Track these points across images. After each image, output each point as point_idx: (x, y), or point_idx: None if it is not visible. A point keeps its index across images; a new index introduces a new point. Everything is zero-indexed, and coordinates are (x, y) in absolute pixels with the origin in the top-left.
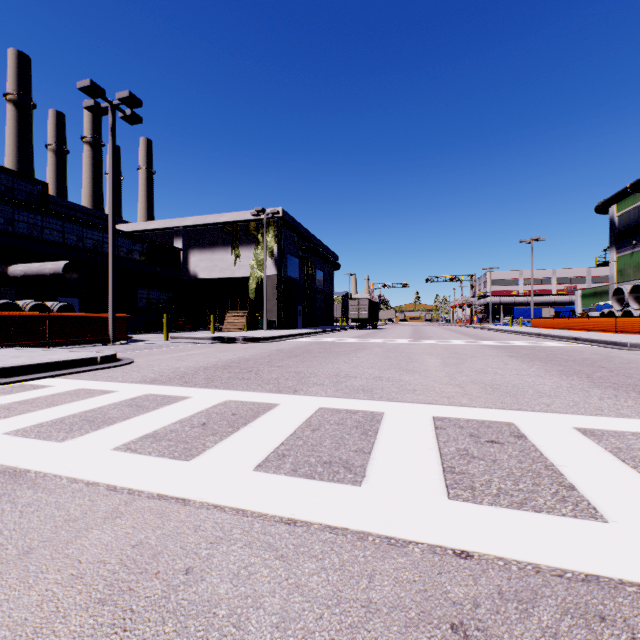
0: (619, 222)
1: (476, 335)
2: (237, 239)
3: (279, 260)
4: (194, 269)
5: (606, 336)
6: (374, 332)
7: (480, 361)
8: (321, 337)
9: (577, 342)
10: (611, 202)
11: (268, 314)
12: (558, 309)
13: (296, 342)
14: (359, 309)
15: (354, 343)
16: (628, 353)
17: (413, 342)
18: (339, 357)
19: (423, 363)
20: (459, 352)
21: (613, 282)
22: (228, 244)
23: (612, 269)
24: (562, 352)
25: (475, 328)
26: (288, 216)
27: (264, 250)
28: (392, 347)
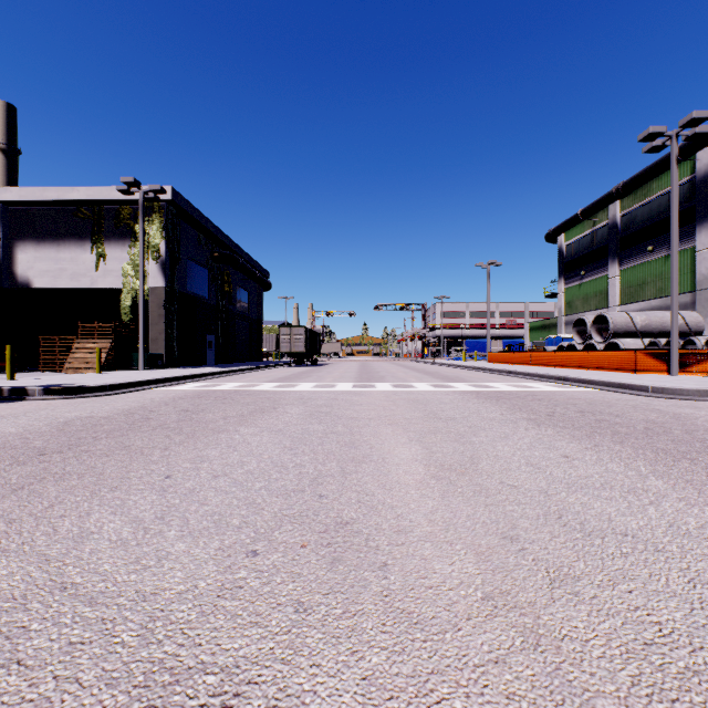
0: (567, 252)
1: (438, 373)
2: (100, 230)
3: (170, 265)
4: (24, 273)
5: (591, 374)
6: (310, 370)
7: (503, 446)
8: (223, 381)
9: (570, 383)
10: (562, 229)
11: (151, 345)
12: (506, 343)
13: (159, 394)
14: (293, 340)
15: (264, 393)
16: (673, 404)
17: (360, 388)
18: (179, 448)
19: (384, 468)
20: (440, 413)
21: (562, 314)
22: (85, 236)
23: (561, 301)
24: (589, 406)
25: (429, 363)
26: (185, 202)
27: (140, 246)
28: (324, 402)
